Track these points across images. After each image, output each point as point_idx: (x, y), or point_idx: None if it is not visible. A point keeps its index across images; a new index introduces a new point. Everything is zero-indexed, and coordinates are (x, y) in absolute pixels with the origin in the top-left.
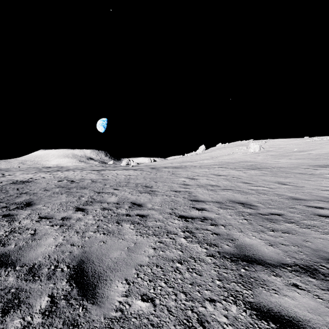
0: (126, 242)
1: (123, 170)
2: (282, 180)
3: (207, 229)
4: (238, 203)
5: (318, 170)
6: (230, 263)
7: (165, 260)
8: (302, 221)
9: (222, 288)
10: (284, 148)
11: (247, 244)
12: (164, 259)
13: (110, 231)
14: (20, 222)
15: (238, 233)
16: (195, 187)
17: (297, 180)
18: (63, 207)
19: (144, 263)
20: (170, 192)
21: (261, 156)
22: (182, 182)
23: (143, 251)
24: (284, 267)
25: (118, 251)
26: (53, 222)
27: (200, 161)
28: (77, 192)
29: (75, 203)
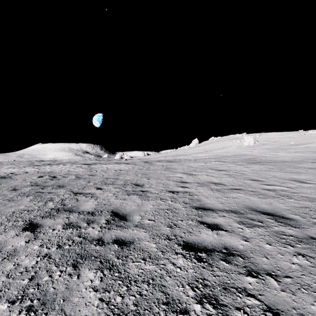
0: None
1: (114, 164)
2: (297, 177)
3: (247, 288)
4: (264, 213)
5: None
6: None
7: None
8: None
9: None
10: (279, 141)
11: None
12: None
13: (46, 299)
14: None
15: None
16: (195, 186)
17: (315, 177)
18: (9, 222)
19: None
20: (166, 192)
21: (257, 149)
22: (178, 179)
23: None
24: None
25: None
26: None
27: (194, 154)
28: (50, 192)
29: (34, 212)
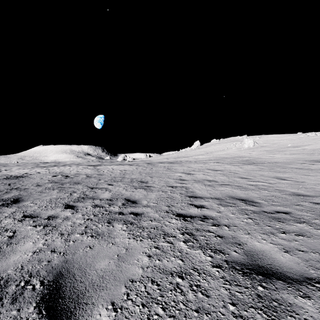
0: (116, 248)
1: (118, 166)
2: (280, 175)
3: (209, 230)
4: (239, 199)
5: (316, 165)
6: (242, 278)
7: (162, 273)
8: (313, 221)
9: (238, 318)
10: (277, 143)
11: (257, 250)
12: (161, 272)
13: (99, 233)
14: (0, 221)
15: (245, 236)
16: (191, 183)
17: (296, 175)
18: (52, 204)
19: (137, 278)
20: (167, 187)
21: (256, 151)
22: (178, 177)
23: (136, 260)
24: (311, 283)
25: (106, 259)
26: (37, 222)
27: (195, 156)
28: (70, 187)
29: (66, 199)
